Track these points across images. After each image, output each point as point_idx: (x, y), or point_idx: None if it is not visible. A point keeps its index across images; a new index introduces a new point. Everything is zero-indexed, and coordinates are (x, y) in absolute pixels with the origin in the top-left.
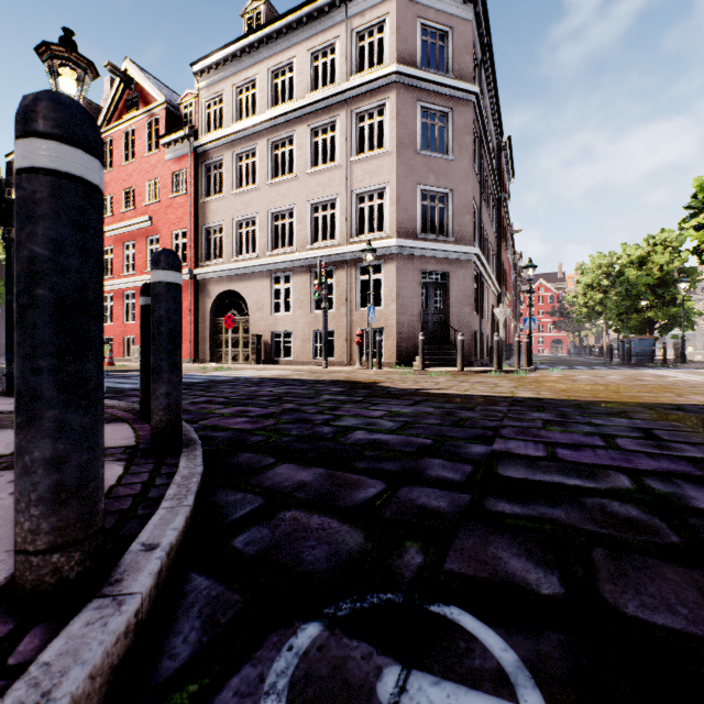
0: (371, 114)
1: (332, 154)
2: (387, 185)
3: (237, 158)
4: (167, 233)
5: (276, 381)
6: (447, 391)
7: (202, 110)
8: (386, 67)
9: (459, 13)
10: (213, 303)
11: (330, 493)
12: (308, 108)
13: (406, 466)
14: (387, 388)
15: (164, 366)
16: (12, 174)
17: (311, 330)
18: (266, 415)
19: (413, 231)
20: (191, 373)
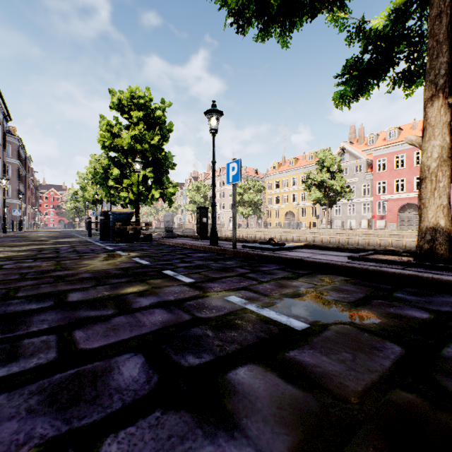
0: None
1: None
2: None
3: None
4: None
5: None
6: None
7: None
8: None
9: (13, 141)
10: None
11: None
12: None
13: None
14: None
15: None
16: None
17: None
18: None
19: None
20: None
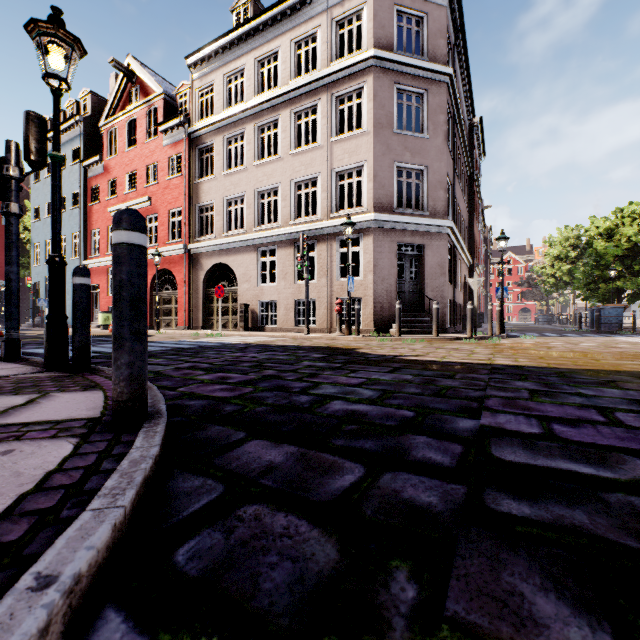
0: (350, 100)
1: (314, 137)
2: (365, 163)
3: (226, 142)
4: (165, 212)
5: (260, 347)
6: (424, 357)
7: (196, 99)
8: (364, 52)
9: None
10: (206, 275)
11: (301, 480)
12: (291, 93)
13: (387, 445)
14: (366, 355)
15: (126, 334)
16: (10, 151)
17: (295, 299)
18: (245, 382)
19: (389, 206)
20: (184, 339)
